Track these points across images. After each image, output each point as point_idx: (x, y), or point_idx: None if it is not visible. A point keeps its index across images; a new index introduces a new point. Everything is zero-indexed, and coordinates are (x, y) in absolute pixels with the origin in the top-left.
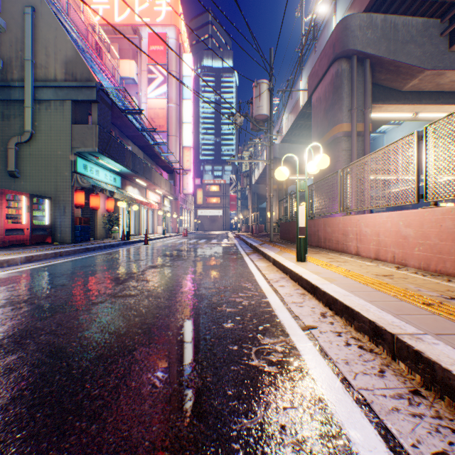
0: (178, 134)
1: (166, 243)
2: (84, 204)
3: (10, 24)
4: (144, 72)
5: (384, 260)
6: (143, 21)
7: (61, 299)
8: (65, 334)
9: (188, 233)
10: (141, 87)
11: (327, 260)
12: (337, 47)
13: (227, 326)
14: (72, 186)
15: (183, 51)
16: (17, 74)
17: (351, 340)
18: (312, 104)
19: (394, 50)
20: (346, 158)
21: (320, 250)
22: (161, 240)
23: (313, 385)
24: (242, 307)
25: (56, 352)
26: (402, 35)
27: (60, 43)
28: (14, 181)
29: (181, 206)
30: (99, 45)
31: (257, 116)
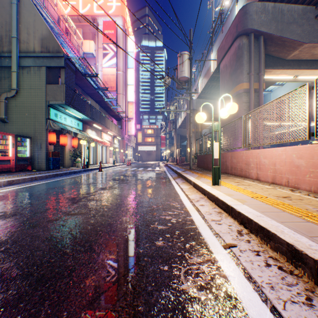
0: (124, 93)
1: (114, 170)
2: (55, 142)
3: (1, 11)
4: (100, 49)
5: (280, 184)
6: (95, 1)
7: (24, 217)
8: (16, 252)
9: (131, 163)
10: (98, 60)
11: (235, 184)
12: (239, 27)
13: (159, 244)
14: (46, 129)
15: (128, 34)
16: (6, 47)
17: (270, 260)
18: (220, 70)
19: (281, 29)
20: (246, 108)
21: (228, 176)
22: (112, 168)
23: (245, 317)
24: (171, 224)
25: (1, 273)
26: (287, 18)
27: (37, 25)
28: (4, 125)
29: (126, 144)
30: (67, 29)
31: (180, 78)
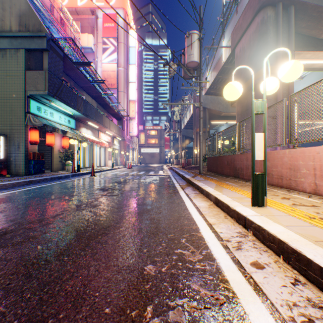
0: (126, 91)
1: (110, 174)
2: (37, 141)
3: None
4: (100, 43)
5: None
6: None
7: None
8: None
9: (133, 166)
10: (98, 55)
11: (287, 202)
12: None
13: None
14: (25, 125)
15: (130, 29)
16: None
17: None
18: (235, 55)
19: None
20: (271, 97)
21: None
22: (109, 172)
23: None
24: None
25: None
26: None
27: None
28: None
29: (128, 145)
30: (62, 19)
31: (188, 64)
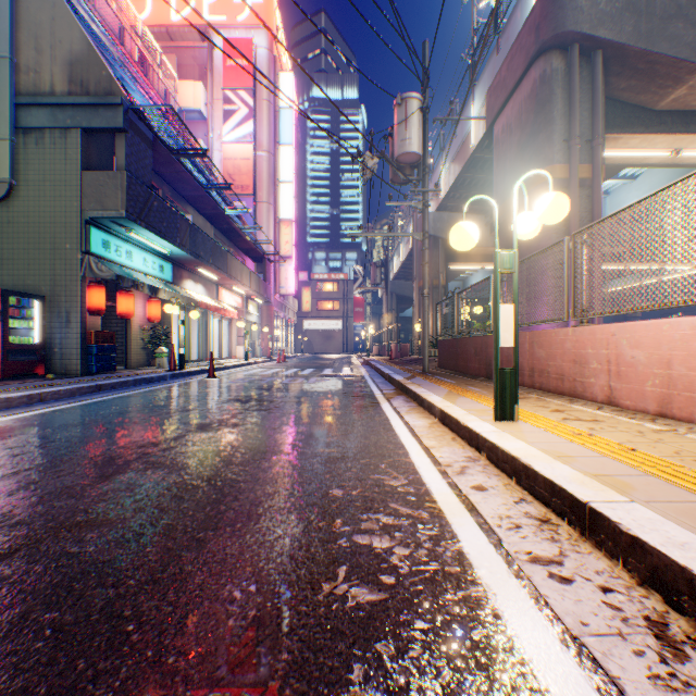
0: (272, 200)
1: (246, 375)
2: (104, 308)
3: None
4: (218, 101)
5: (688, 419)
6: None
7: None
8: None
9: (288, 357)
10: (213, 126)
11: (555, 416)
12: (544, 29)
13: None
14: (81, 277)
15: (280, 69)
16: None
17: None
18: (495, 138)
19: (648, 31)
20: (559, 226)
21: (525, 391)
22: (241, 369)
23: None
24: (394, 582)
25: None
26: (662, 5)
27: (60, 30)
28: None
29: (277, 314)
30: (142, 54)
31: (400, 157)
